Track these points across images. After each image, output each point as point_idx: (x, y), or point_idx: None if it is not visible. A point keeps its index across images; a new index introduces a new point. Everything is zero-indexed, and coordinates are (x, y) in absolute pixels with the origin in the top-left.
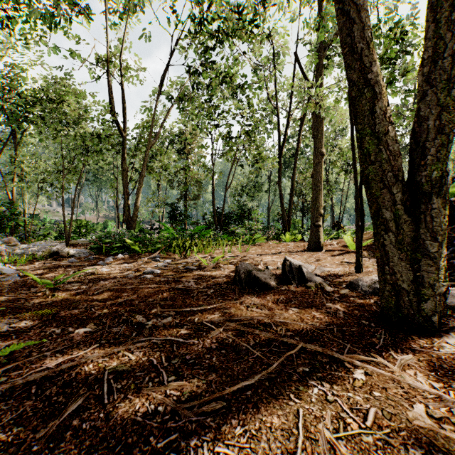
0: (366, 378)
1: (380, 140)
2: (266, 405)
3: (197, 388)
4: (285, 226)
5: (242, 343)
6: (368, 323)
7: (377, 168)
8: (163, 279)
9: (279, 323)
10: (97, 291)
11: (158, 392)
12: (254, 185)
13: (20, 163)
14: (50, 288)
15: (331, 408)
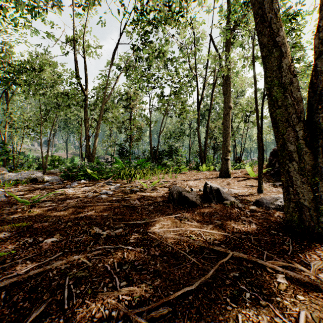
0: (288, 282)
1: (286, 89)
2: (208, 310)
3: (145, 292)
4: (202, 160)
5: (181, 251)
6: (277, 233)
7: (283, 111)
8: (114, 198)
9: (207, 233)
10: (63, 207)
11: (111, 296)
12: (179, 131)
13: (10, 114)
14: (28, 206)
15: (265, 312)
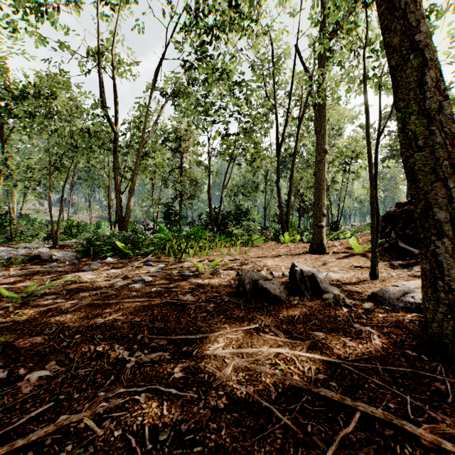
0: None
1: (432, 119)
2: None
3: None
4: (283, 226)
5: (263, 401)
6: (418, 356)
7: (427, 155)
8: (154, 289)
9: (303, 356)
10: (72, 307)
11: None
12: (250, 185)
13: (6, 160)
14: (18, 303)
15: None
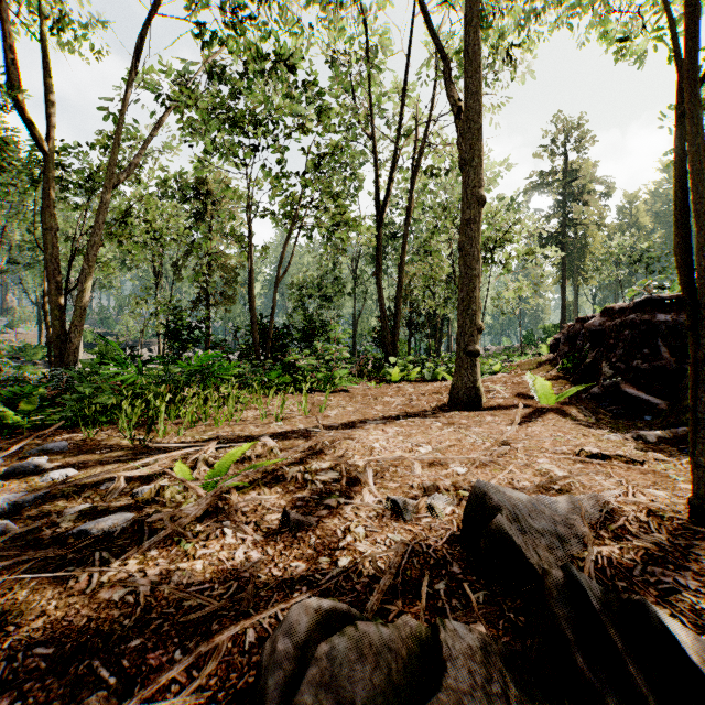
0: None
1: None
2: None
3: None
4: (388, 352)
5: None
6: None
7: None
8: None
9: None
10: None
11: None
12: (331, 283)
13: None
14: None
15: None
